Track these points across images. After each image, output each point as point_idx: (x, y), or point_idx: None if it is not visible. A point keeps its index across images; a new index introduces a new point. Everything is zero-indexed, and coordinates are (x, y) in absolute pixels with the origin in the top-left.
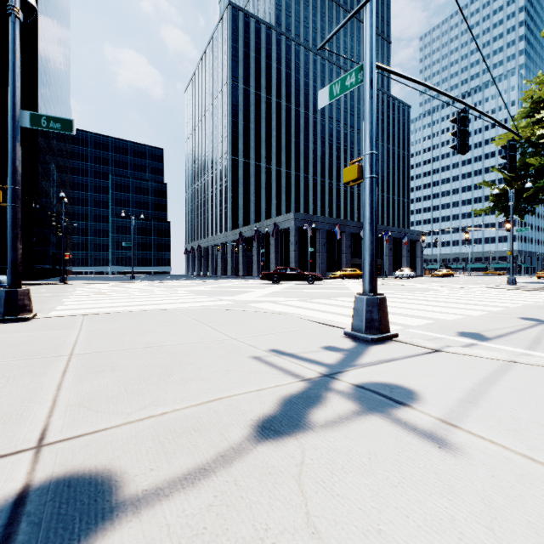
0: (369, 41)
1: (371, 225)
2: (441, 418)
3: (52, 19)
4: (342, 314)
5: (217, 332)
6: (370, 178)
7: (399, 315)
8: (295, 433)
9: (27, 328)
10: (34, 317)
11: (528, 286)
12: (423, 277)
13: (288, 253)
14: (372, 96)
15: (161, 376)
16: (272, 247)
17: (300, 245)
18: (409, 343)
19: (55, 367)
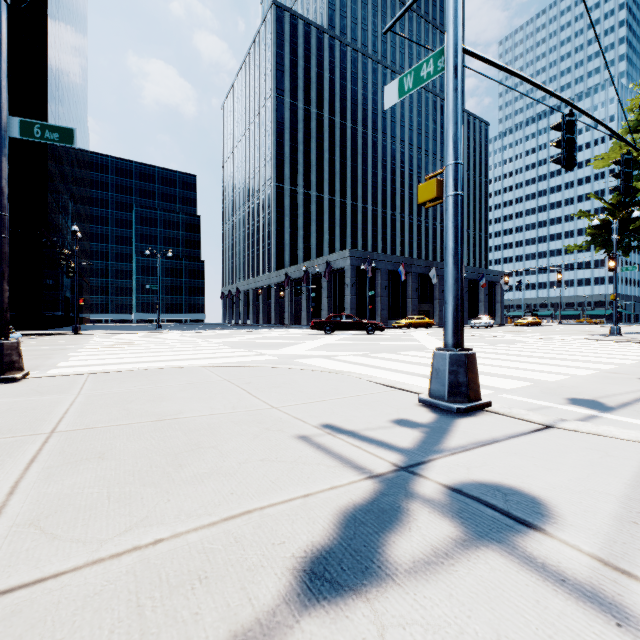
0: (453, 15)
1: (455, 258)
2: (600, 556)
3: (65, 23)
4: (412, 374)
5: (253, 398)
6: (454, 197)
7: (485, 375)
8: (365, 589)
9: (12, 392)
10: (25, 377)
11: (636, 338)
12: (505, 326)
13: (343, 298)
14: (457, 88)
15: (165, 470)
16: (324, 291)
17: (357, 288)
18: (508, 415)
19: (22, 453)
